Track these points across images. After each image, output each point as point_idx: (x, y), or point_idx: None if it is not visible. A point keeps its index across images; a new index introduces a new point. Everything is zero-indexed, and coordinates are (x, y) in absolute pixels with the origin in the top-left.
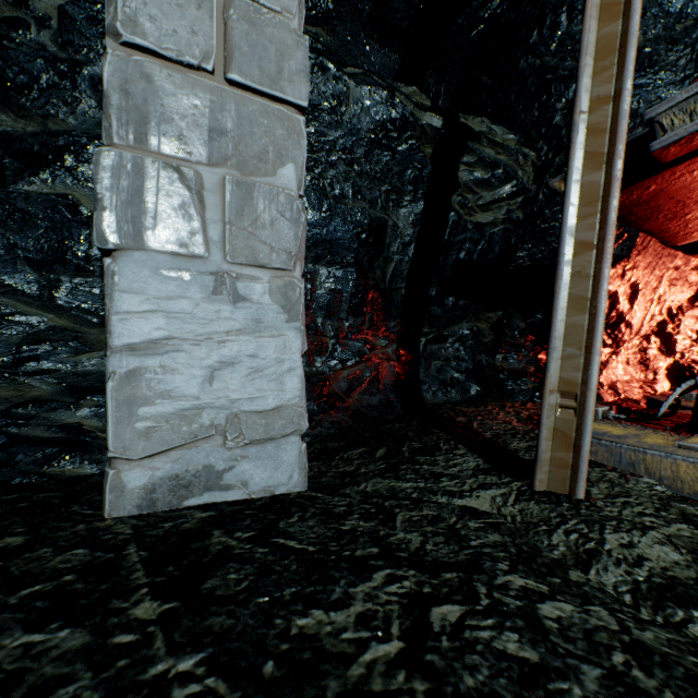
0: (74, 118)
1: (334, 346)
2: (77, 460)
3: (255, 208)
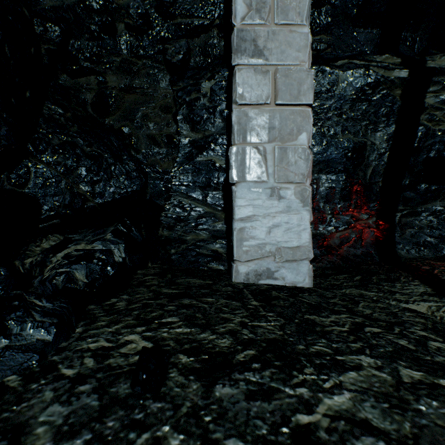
0: (214, 128)
1: (330, 219)
2: (217, 263)
3: (288, 157)
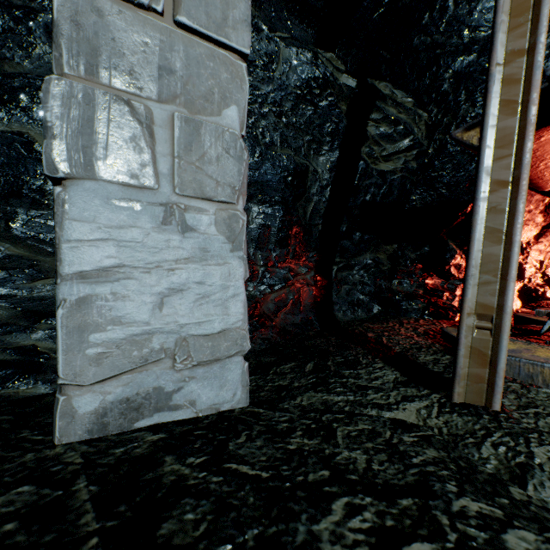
0: (29, 62)
1: (263, 273)
2: (31, 381)
3: (202, 144)
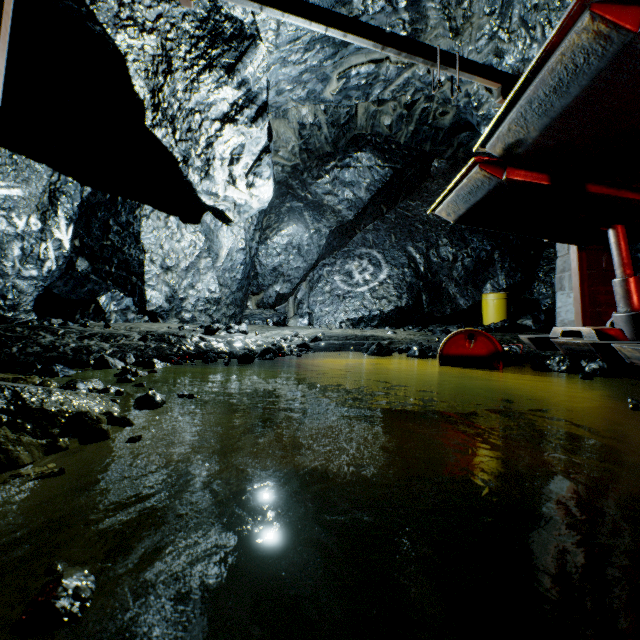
0: None
1: None
2: None
3: (571, 278)
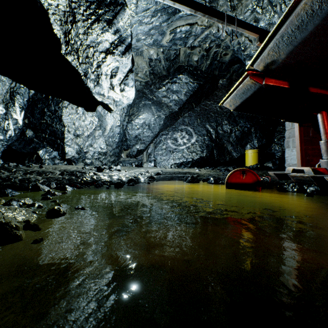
0: None
1: None
2: None
3: (293, 141)
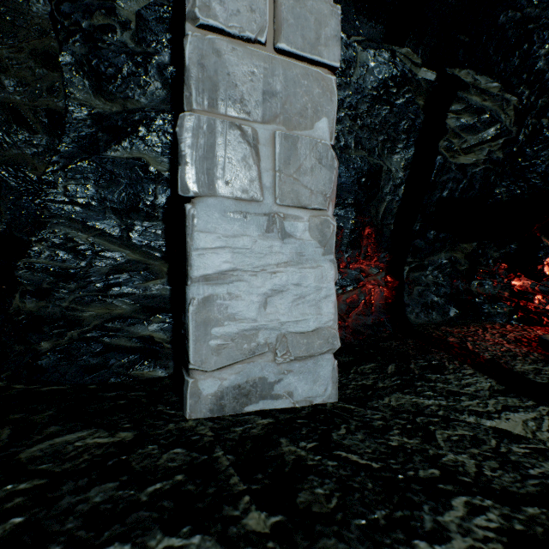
0: (145, 98)
1: None
2: (152, 365)
3: (299, 157)
